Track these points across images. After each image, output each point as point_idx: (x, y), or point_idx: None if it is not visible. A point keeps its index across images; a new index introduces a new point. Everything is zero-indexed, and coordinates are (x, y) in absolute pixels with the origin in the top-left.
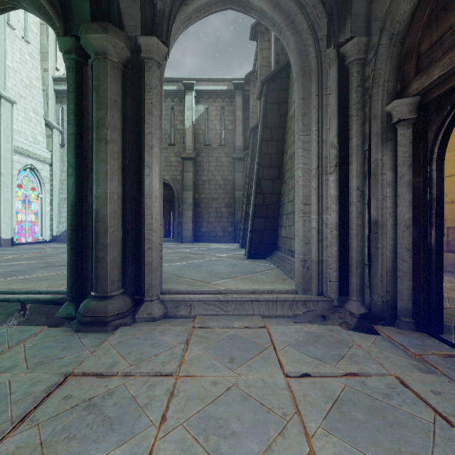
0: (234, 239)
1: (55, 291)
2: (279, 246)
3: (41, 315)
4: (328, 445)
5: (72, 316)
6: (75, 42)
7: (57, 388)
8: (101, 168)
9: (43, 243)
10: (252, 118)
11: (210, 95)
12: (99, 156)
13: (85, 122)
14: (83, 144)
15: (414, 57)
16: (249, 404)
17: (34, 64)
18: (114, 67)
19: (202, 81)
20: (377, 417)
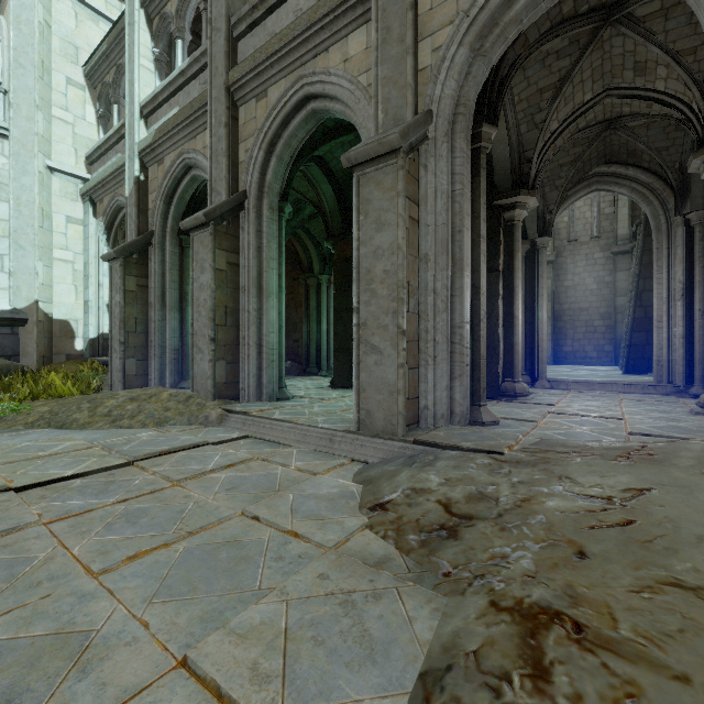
0: (615, 362)
1: None
2: None
3: None
4: (627, 404)
5: None
6: None
7: None
8: None
9: None
10: None
11: None
12: None
13: None
14: None
15: None
16: (599, 400)
17: None
18: (522, 258)
19: None
20: (655, 404)
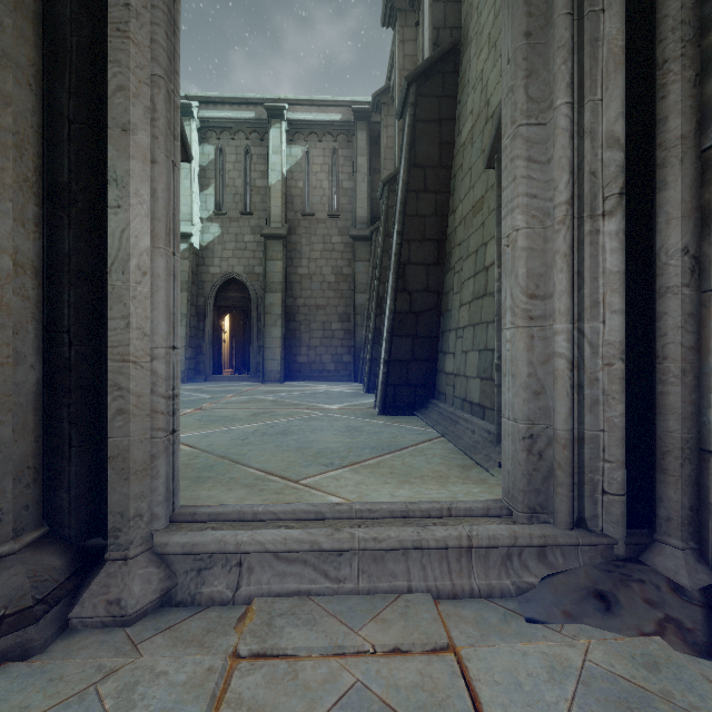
0: (355, 376)
1: None
2: (439, 390)
3: None
4: None
5: None
6: None
7: None
8: None
9: None
10: (384, 168)
11: (313, 129)
12: None
13: None
14: None
15: None
16: None
17: None
18: None
19: (300, 104)
20: None
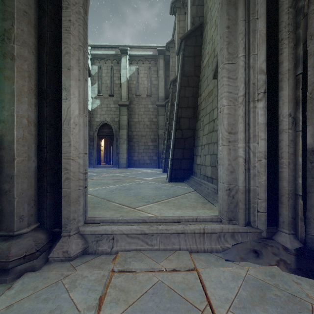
0: (158, 166)
1: None
2: (194, 171)
3: None
4: None
5: None
6: None
7: None
8: (6, 88)
9: None
10: (171, 75)
11: (140, 58)
12: (4, 73)
13: None
14: None
15: None
16: None
17: None
18: None
19: (134, 48)
20: None
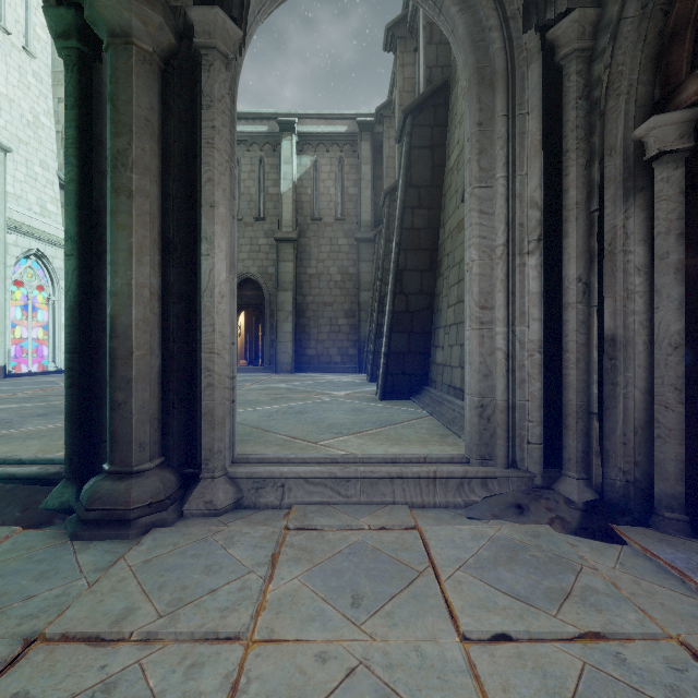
0: (359, 368)
1: (48, 460)
2: (431, 379)
3: (15, 505)
4: None
5: (69, 507)
6: (76, 17)
7: (3, 673)
8: (120, 242)
9: (55, 374)
10: (386, 176)
11: (321, 141)
12: (118, 219)
13: (97, 162)
14: (93, 201)
15: (690, 36)
16: None
17: (42, 90)
18: (144, 60)
19: (309, 118)
20: None
